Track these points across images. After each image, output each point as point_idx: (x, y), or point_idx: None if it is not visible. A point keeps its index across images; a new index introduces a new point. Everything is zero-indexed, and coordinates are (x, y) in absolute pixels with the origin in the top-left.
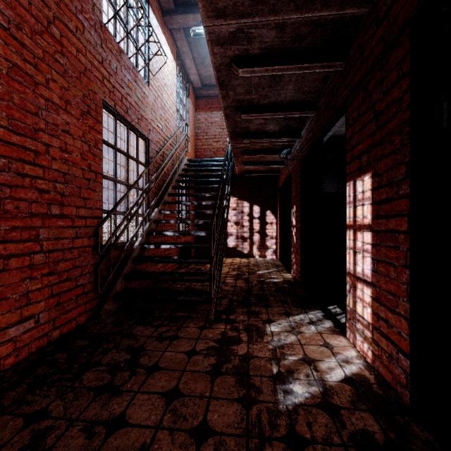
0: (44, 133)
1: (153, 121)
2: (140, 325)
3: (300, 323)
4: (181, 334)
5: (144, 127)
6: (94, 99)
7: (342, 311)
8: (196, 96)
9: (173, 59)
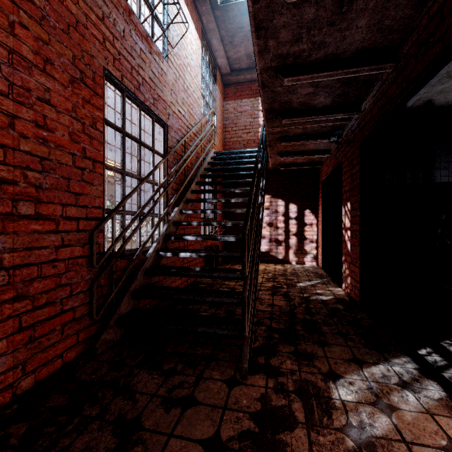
0: (6, 98)
1: (174, 105)
2: (144, 370)
3: (385, 383)
4: (199, 394)
5: (161, 110)
6: (91, 64)
7: (446, 361)
8: (225, 84)
9: (197, 37)
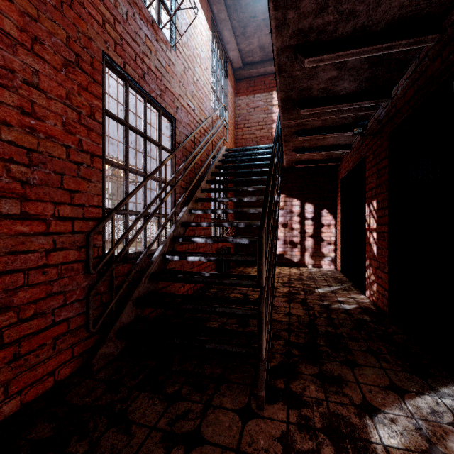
0: None
1: (182, 98)
2: (145, 393)
3: (436, 422)
4: (207, 429)
5: (169, 102)
6: (89, 47)
7: None
8: (236, 79)
9: (208, 28)
